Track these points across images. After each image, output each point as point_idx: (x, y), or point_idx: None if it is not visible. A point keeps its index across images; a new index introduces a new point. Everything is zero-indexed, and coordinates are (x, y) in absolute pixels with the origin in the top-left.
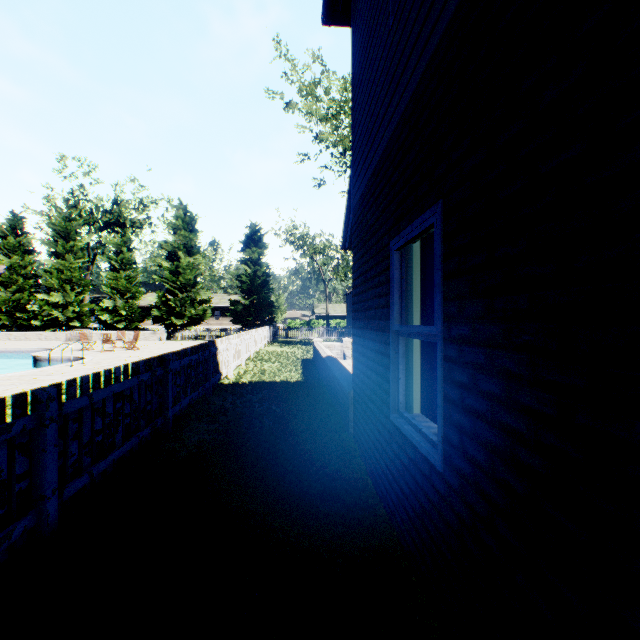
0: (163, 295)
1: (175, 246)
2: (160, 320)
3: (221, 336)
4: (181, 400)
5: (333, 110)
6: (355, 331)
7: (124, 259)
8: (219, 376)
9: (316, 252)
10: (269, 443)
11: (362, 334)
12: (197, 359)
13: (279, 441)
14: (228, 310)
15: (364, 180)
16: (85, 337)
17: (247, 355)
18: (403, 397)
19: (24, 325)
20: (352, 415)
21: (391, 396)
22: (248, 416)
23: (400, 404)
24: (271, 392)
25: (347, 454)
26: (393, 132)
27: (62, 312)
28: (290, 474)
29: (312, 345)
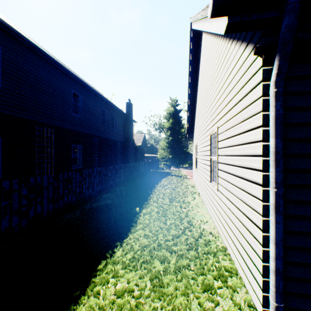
0: None
1: None
2: None
3: None
4: None
5: None
6: None
7: None
8: None
9: None
10: None
11: None
12: None
13: None
14: None
15: None
16: None
17: None
18: None
19: None
20: None
21: None
22: None
23: None
24: None
25: None
26: None
27: None
28: None
29: None
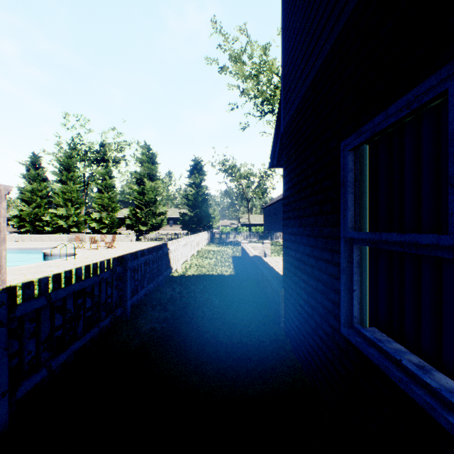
0: (133, 209)
1: (141, 174)
2: (131, 227)
3: (173, 238)
4: (138, 291)
5: (255, 71)
6: (286, 237)
7: (107, 184)
8: (170, 270)
9: (241, 178)
10: (210, 334)
11: (295, 240)
12: (152, 258)
13: (218, 332)
14: (179, 220)
15: (298, 96)
16: (79, 239)
17: (192, 253)
18: (358, 311)
19: (41, 230)
20: (282, 311)
21: (343, 309)
22: (192, 306)
23: (354, 318)
24: (210, 284)
25: (280, 348)
26: (346, 22)
27: (65, 221)
28: (230, 370)
29: (239, 245)
